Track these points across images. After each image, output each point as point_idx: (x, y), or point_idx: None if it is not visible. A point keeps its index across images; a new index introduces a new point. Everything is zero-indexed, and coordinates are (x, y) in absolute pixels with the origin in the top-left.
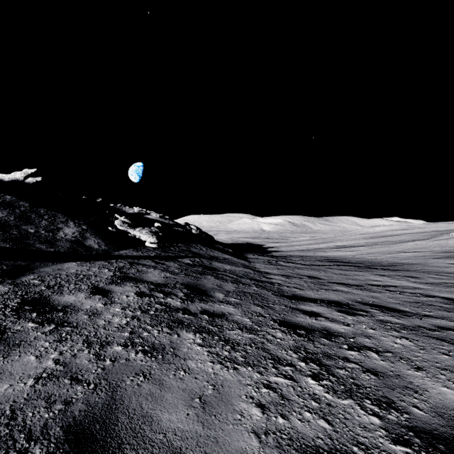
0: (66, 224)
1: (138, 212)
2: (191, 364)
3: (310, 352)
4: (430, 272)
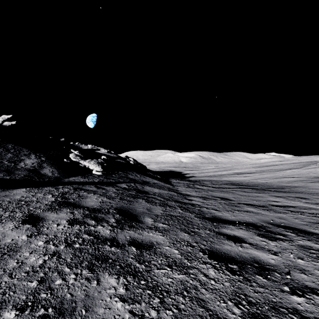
0: (28, 156)
1: (91, 148)
2: None
3: (253, 303)
4: (313, 193)
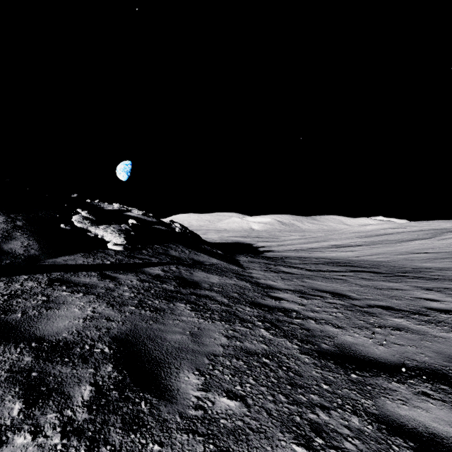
0: None
1: (118, 209)
2: None
3: None
4: None
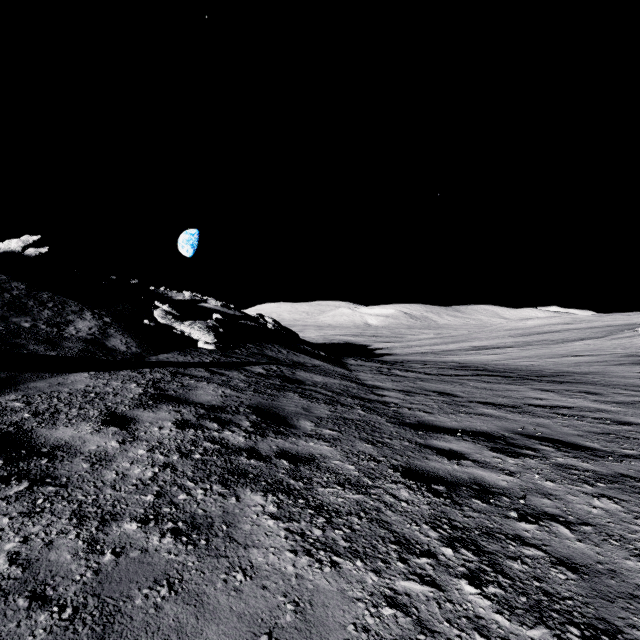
0: (80, 315)
1: (190, 298)
2: (256, 558)
3: (458, 527)
4: (614, 385)
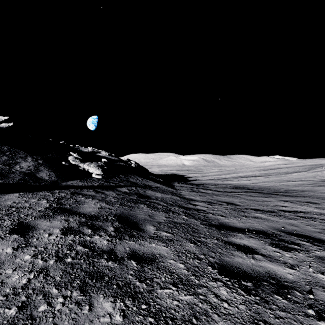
0: (24, 159)
1: (92, 151)
2: None
3: None
4: (322, 197)
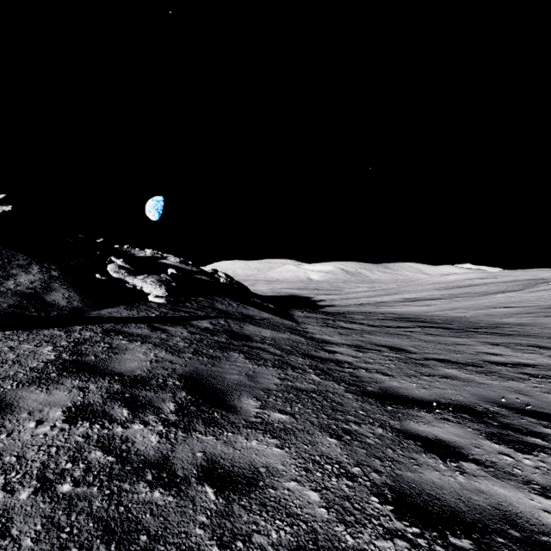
0: (25, 269)
1: (151, 255)
2: None
3: None
4: None
